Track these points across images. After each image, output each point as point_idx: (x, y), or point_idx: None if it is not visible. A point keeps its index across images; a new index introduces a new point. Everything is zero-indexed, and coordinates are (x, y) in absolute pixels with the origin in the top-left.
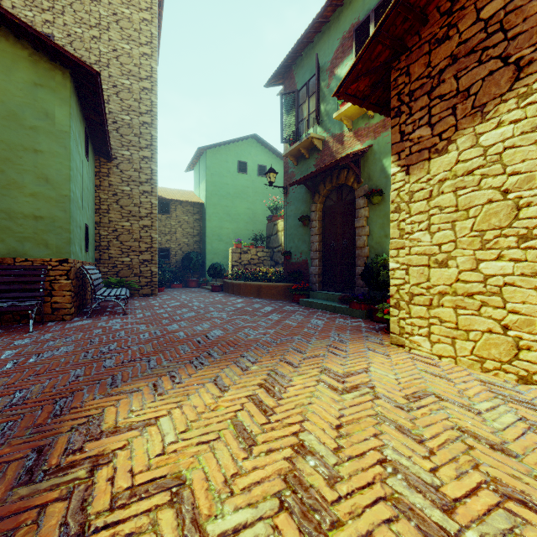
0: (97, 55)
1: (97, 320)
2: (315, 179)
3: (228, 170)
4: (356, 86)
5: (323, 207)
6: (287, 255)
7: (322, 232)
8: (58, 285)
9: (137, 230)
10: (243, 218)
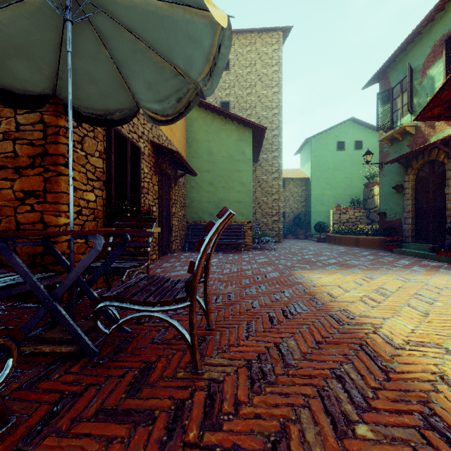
0: (250, 103)
1: (264, 251)
2: (407, 157)
3: (328, 150)
4: (430, 113)
5: (416, 178)
6: (382, 215)
7: (415, 197)
8: (247, 234)
9: (270, 202)
10: (341, 186)
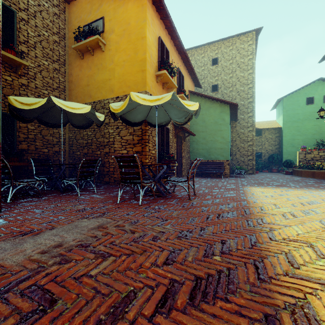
0: (231, 83)
1: (237, 178)
2: None
3: (298, 105)
4: None
5: None
6: None
7: None
8: (226, 167)
9: (246, 147)
10: (310, 132)
